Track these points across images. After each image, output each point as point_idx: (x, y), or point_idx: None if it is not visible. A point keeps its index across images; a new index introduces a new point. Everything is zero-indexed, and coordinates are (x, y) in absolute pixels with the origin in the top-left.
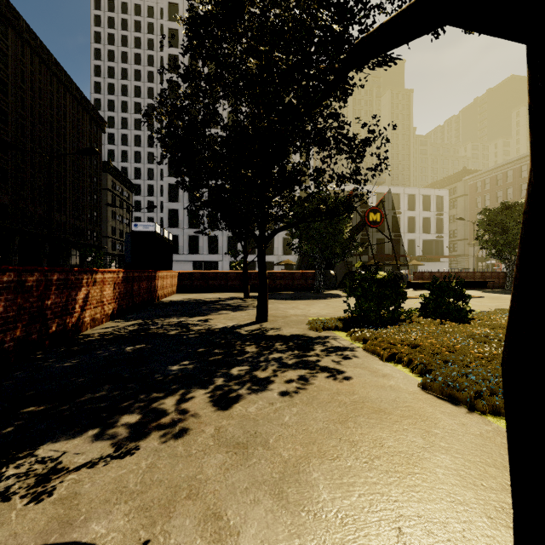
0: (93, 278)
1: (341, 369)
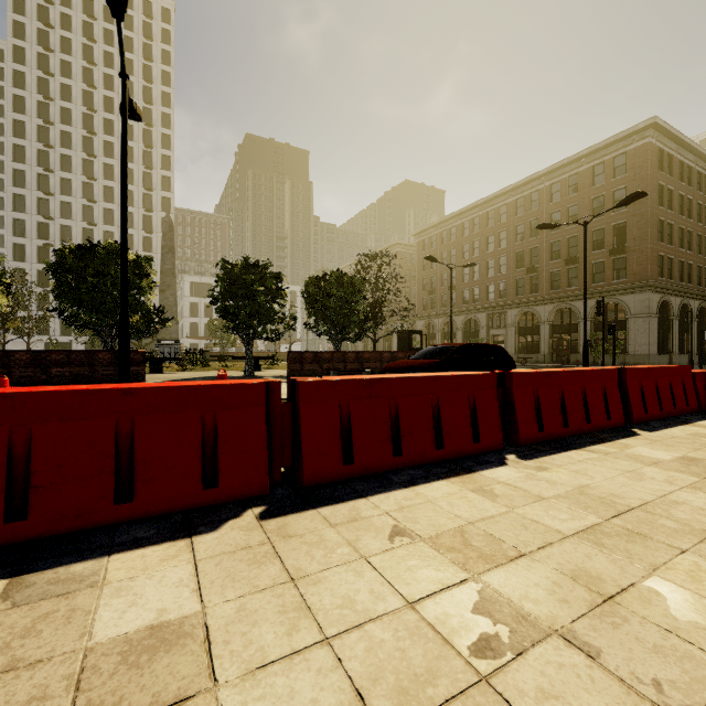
0: None
1: None
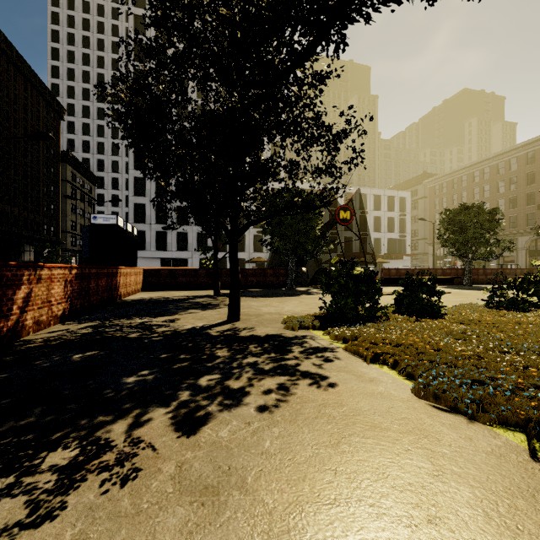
0: (37, 275)
1: (324, 373)
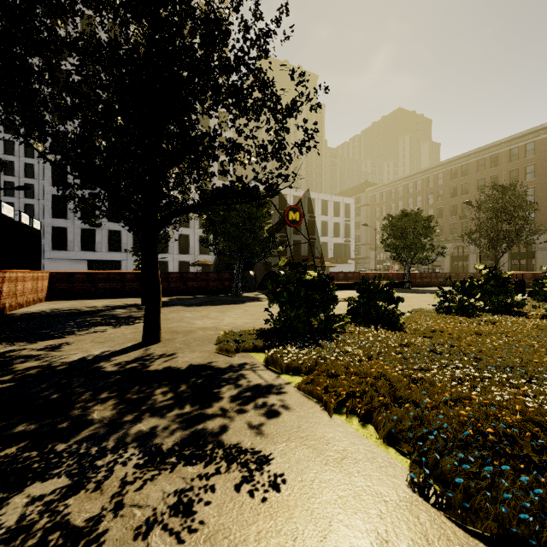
0: None
1: (265, 449)
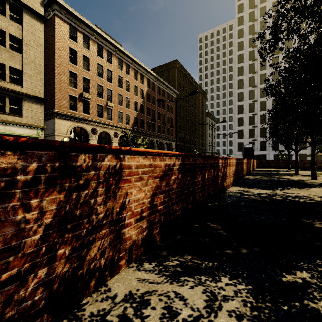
0: (251, 161)
1: None
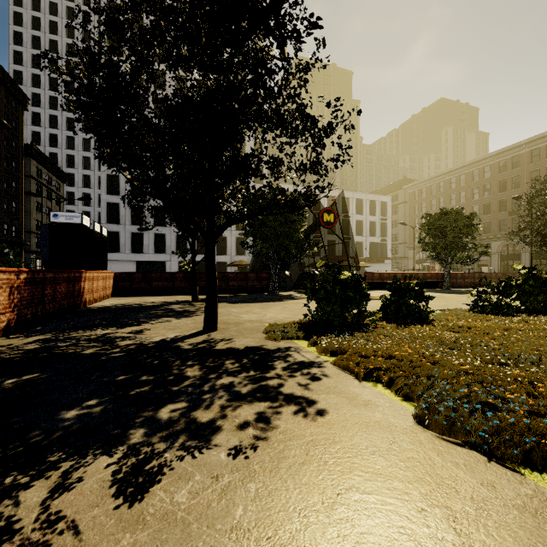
0: None
1: (312, 397)
